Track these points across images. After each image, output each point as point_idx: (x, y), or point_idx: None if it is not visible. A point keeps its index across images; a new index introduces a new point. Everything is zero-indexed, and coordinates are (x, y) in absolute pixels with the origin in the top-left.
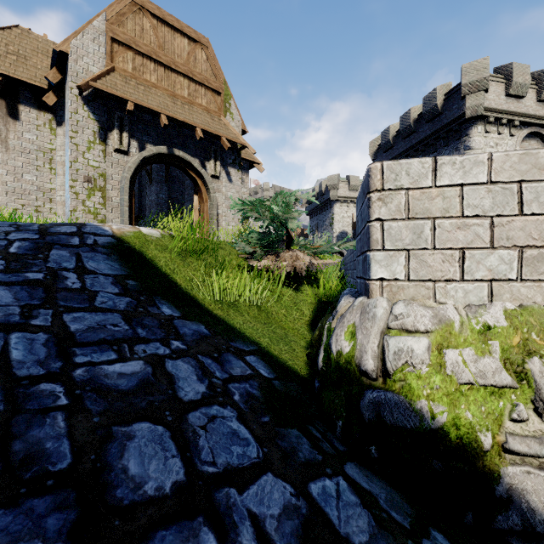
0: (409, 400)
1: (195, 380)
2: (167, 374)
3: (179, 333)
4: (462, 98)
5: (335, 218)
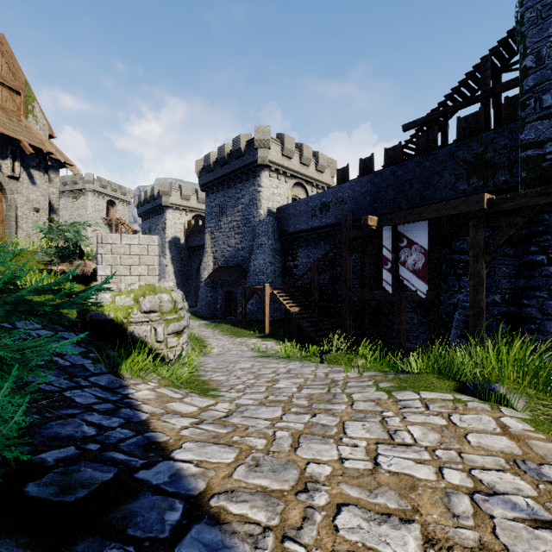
0: (103, 312)
1: None
2: None
3: None
4: (256, 149)
5: (167, 224)
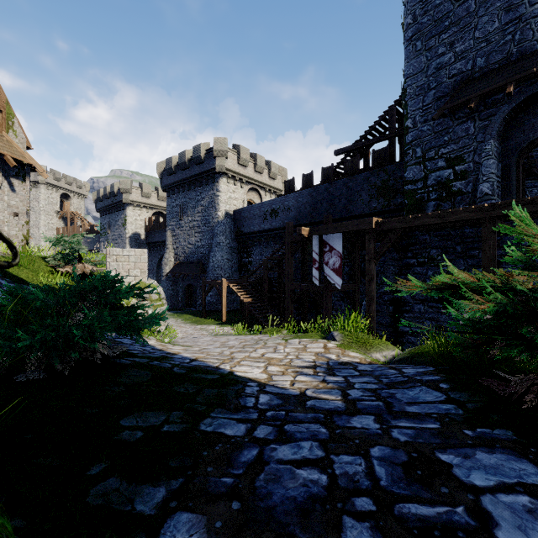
0: None
1: None
2: None
3: None
4: (214, 158)
5: (128, 220)
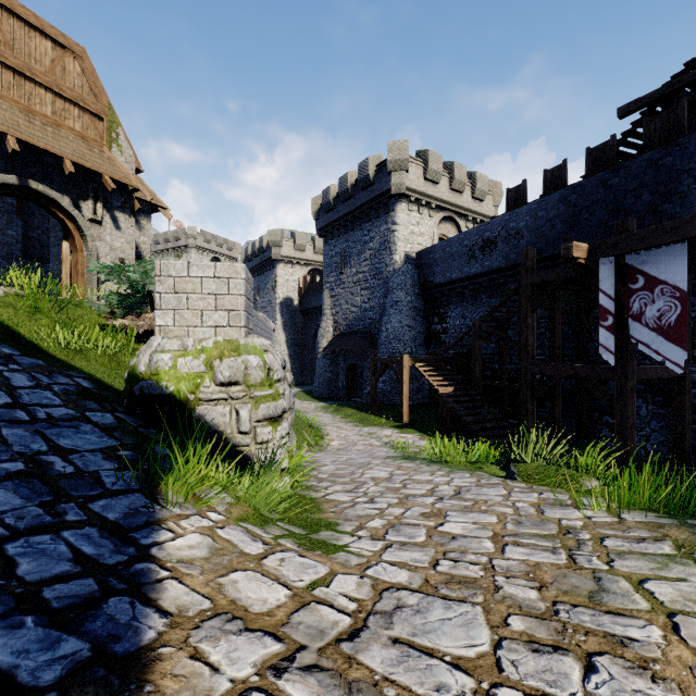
0: (158, 383)
1: (26, 381)
2: (5, 377)
3: (18, 362)
4: (389, 173)
5: (278, 281)
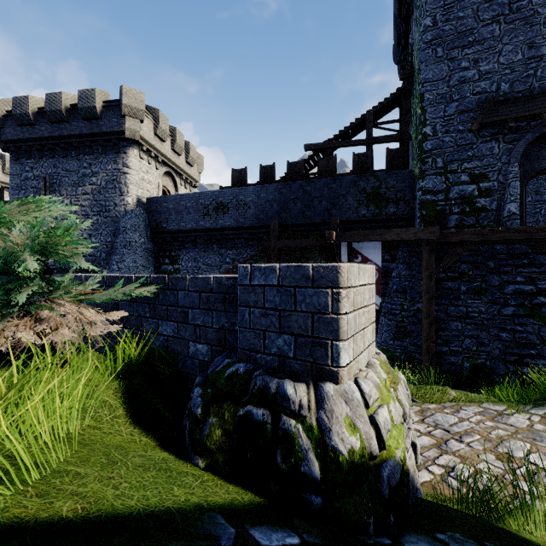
0: (394, 458)
1: None
2: None
3: None
4: (123, 116)
5: None
